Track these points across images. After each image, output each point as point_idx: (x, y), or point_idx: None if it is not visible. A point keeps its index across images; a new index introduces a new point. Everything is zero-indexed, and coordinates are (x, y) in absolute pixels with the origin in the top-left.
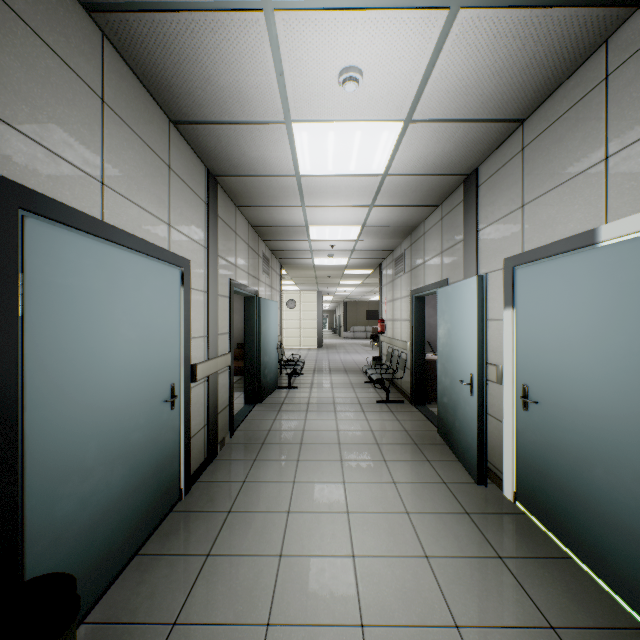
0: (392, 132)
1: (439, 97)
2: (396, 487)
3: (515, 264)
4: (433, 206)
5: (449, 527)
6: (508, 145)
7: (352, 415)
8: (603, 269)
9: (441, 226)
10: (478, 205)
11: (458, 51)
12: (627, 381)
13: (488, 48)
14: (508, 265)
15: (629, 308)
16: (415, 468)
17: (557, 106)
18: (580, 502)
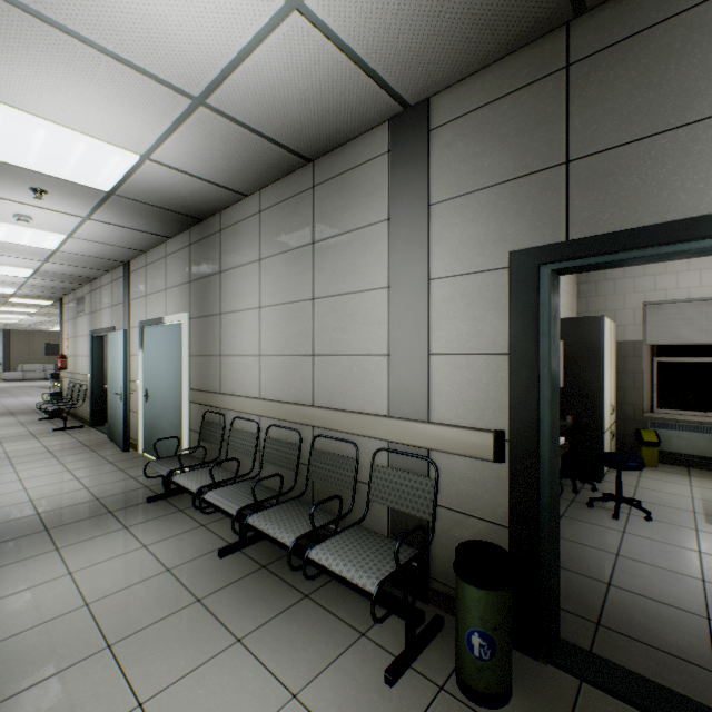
0: (59, 237)
1: (89, 235)
2: (64, 465)
3: (144, 325)
4: (106, 271)
5: (97, 469)
6: (142, 259)
7: (24, 442)
8: (165, 335)
9: (113, 287)
10: (131, 284)
11: (94, 227)
12: (169, 379)
13: (111, 230)
14: (141, 325)
15: (170, 351)
16: (82, 455)
17: (156, 255)
18: (161, 435)
